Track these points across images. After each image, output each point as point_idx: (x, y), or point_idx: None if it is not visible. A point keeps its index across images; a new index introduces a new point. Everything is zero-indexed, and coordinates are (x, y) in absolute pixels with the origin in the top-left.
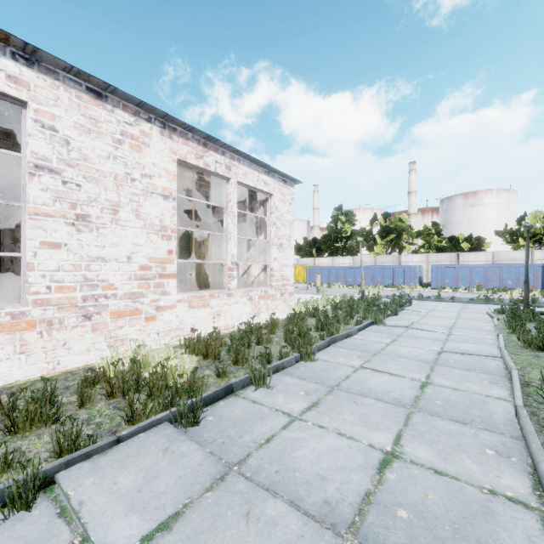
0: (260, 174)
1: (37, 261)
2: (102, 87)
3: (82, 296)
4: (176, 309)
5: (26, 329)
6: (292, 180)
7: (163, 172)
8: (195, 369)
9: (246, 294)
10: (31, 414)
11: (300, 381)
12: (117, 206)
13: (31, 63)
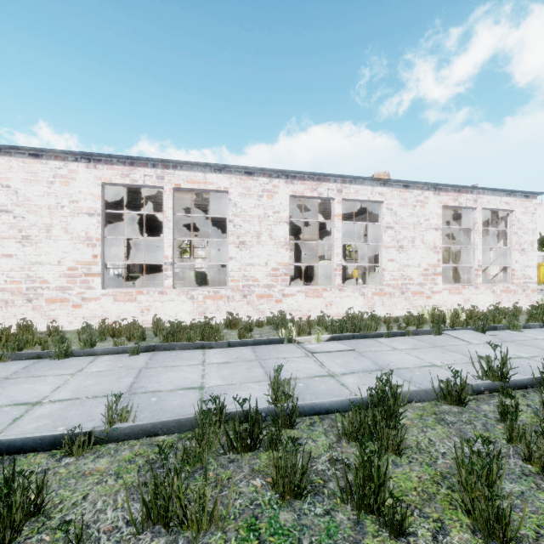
0: (501, 198)
1: (386, 267)
2: (409, 183)
3: (400, 283)
4: (441, 294)
5: (383, 295)
6: (535, 193)
7: (435, 215)
8: (476, 315)
9: (489, 288)
10: (413, 320)
11: (542, 332)
12: (414, 238)
13: (384, 184)
